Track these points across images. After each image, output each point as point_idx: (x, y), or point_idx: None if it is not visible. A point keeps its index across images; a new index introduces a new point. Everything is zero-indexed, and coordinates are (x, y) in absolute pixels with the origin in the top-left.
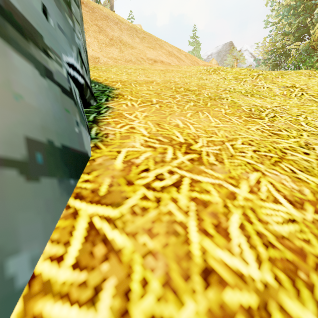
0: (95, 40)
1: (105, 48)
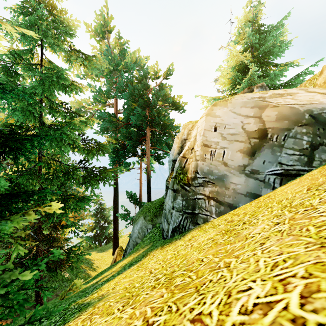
0: None
1: None
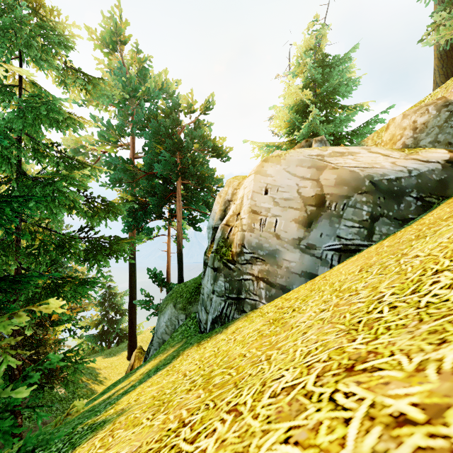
0: None
1: None
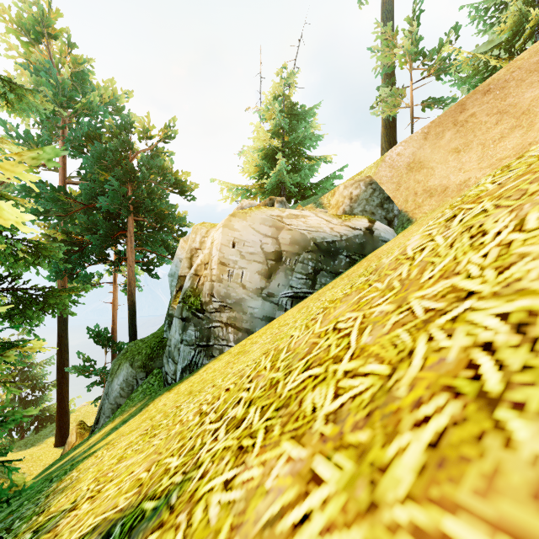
0: (477, 149)
1: (494, 148)
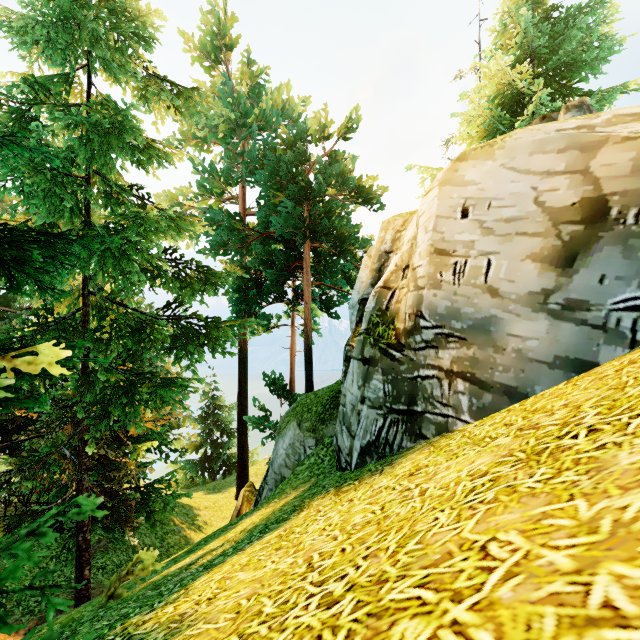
0: None
1: None
